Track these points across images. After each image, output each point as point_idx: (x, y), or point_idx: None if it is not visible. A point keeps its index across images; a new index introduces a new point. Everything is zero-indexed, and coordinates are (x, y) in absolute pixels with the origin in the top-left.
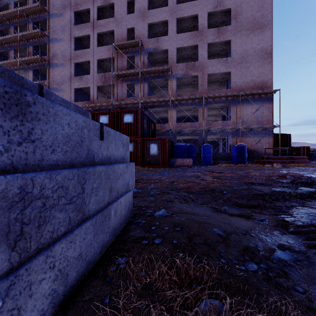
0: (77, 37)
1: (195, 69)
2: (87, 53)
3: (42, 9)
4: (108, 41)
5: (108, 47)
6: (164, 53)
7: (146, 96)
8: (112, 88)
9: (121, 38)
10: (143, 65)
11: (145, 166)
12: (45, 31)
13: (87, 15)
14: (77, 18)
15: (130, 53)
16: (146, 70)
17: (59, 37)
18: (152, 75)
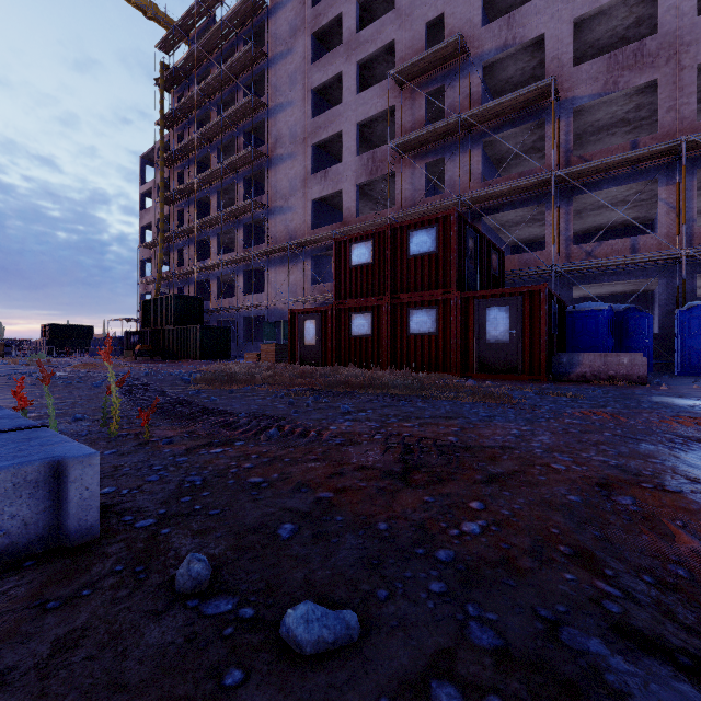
0: (317, 88)
1: (643, 65)
2: (336, 115)
3: (257, 53)
4: (383, 74)
5: (382, 85)
6: (530, 52)
7: (476, 184)
8: (392, 184)
9: (412, 54)
10: (468, 102)
11: (472, 375)
12: (263, 97)
13: (338, 31)
14: (318, 46)
15: (433, 83)
16: (476, 111)
17: (285, 100)
18: (494, 122)
